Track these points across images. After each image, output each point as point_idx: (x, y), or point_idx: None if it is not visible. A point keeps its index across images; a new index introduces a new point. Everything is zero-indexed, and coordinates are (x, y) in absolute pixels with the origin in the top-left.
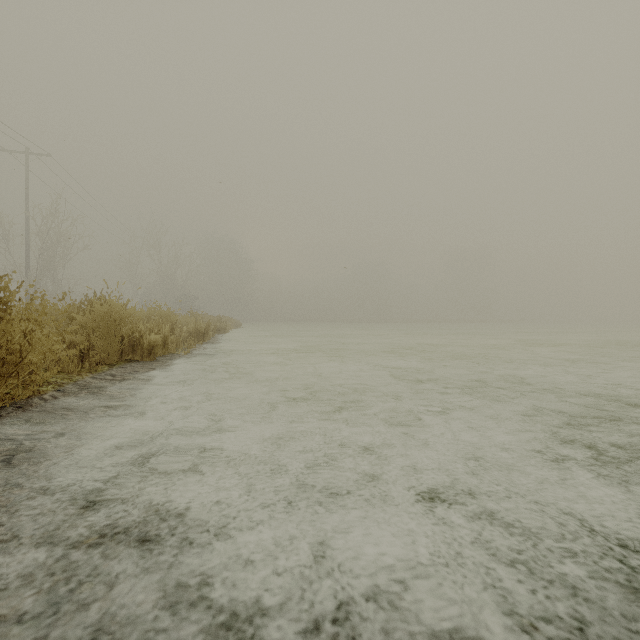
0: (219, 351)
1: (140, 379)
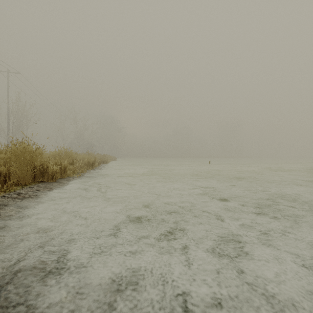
0: (99, 174)
1: (35, 197)
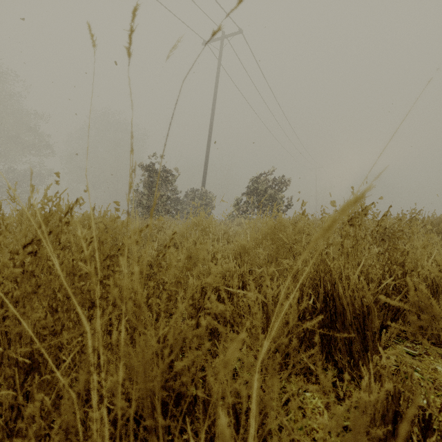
0: None
1: None
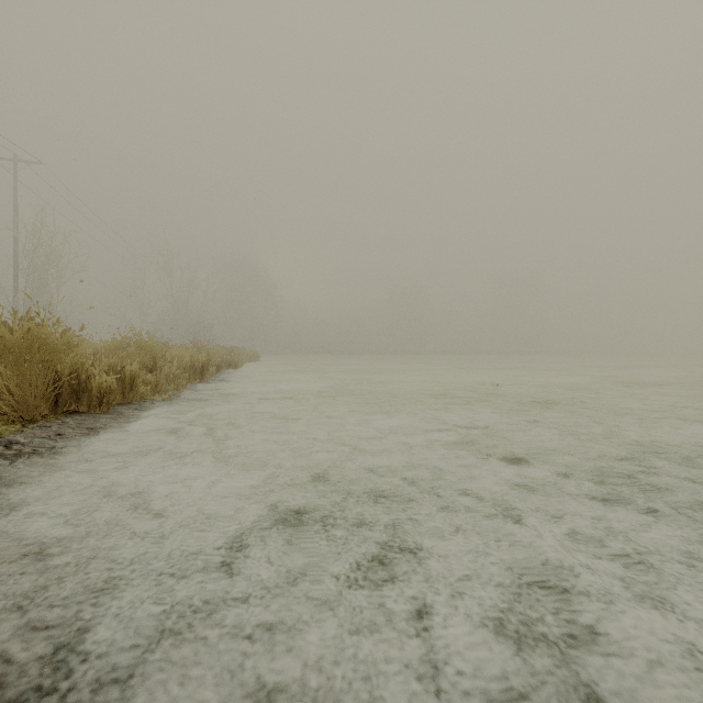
0: (215, 394)
1: (46, 453)
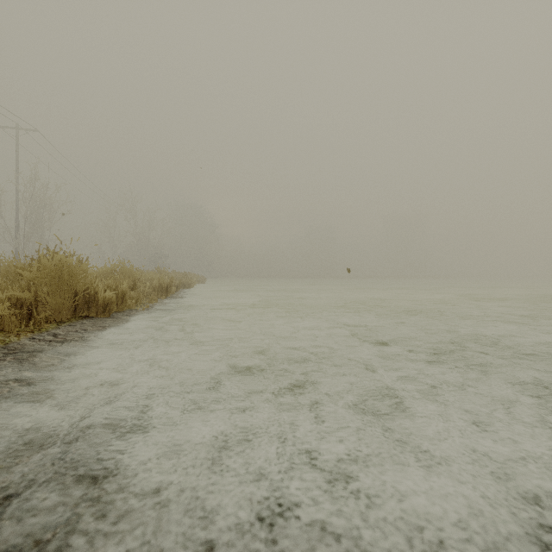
0: (179, 306)
1: (82, 340)
